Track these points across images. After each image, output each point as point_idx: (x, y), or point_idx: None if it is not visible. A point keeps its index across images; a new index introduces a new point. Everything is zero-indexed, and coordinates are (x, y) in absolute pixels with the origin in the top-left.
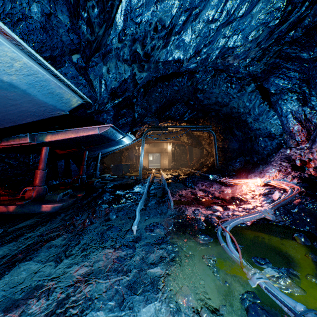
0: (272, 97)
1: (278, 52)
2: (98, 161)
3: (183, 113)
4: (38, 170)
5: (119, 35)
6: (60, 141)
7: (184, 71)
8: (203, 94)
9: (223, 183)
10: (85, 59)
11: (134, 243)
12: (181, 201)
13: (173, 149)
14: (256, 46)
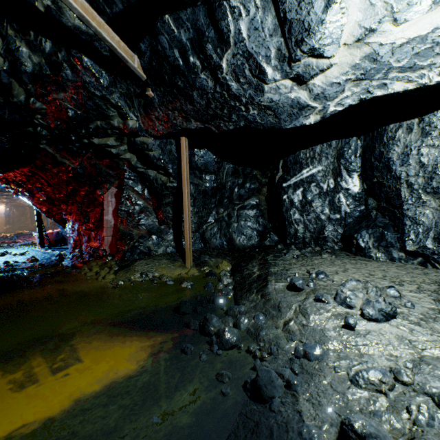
0: None
1: None
2: None
3: None
4: None
5: None
6: None
7: None
8: None
9: None
10: None
11: None
12: (3, 244)
13: (8, 210)
14: None
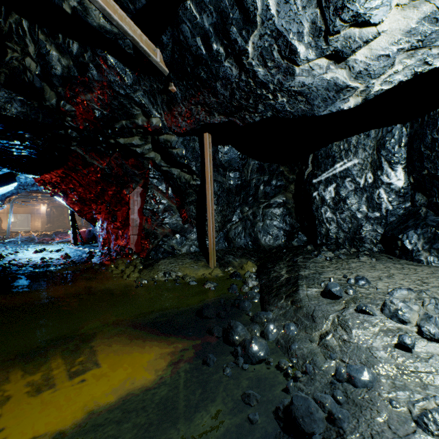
0: None
1: None
2: None
3: None
4: None
5: None
6: None
7: None
8: None
9: None
10: None
11: (21, 244)
12: (43, 241)
13: (49, 210)
14: None
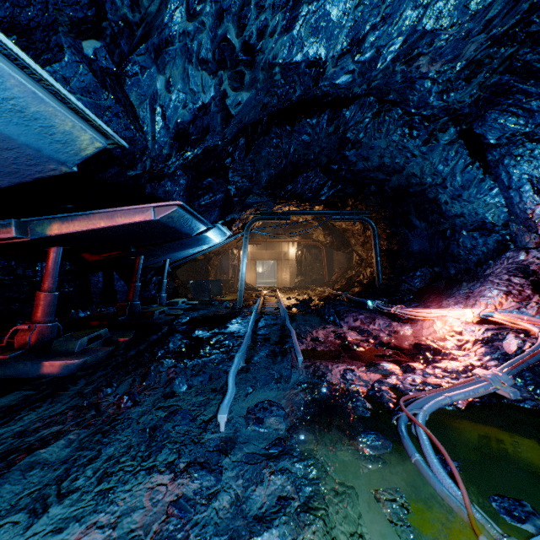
0: (491, 152)
1: (508, 61)
2: (164, 275)
3: (318, 187)
4: (40, 291)
5: (187, 1)
6: (79, 235)
7: (324, 96)
8: (356, 150)
9: (394, 315)
10: (117, 58)
11: (220, 456)
12: (317, 352)
13: (299, 254)
14: (482, 28)
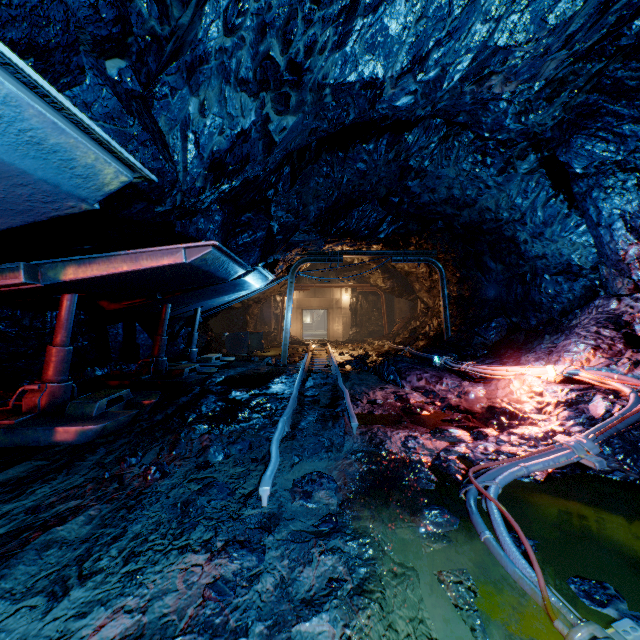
0: (577, 183)
1: (596, 78)
2: (195, 326)
3: (376, 224)
4: (52, 346)
5: (225, 14)
6: (98, 280)
7: (383, 119)
8: (420, 180)
9: (465, 373)
10: (144, 78)
11: (262, 534)
12: (374, 417)
13: (354, 302)
14: (563, 44)
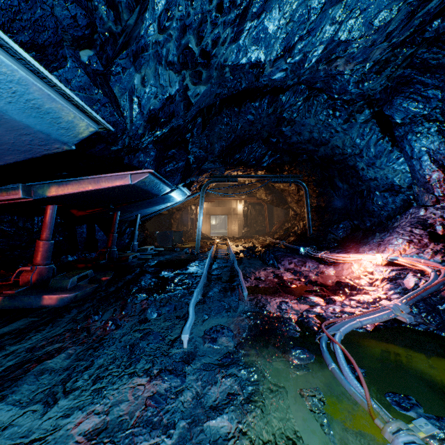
0: (397, 129)
1: (409, 58)
2: (136, 227)
3: (261, 156)
4: (40, 240)
5: (159, 19)
6: (71, 196)
7: (264, 87)
8: (291, 127)
9: (321, 259)
10: (105, 61)
11: (184, 365)
12: (259, 288)
13: (245, 210)
14: (384, 39)
